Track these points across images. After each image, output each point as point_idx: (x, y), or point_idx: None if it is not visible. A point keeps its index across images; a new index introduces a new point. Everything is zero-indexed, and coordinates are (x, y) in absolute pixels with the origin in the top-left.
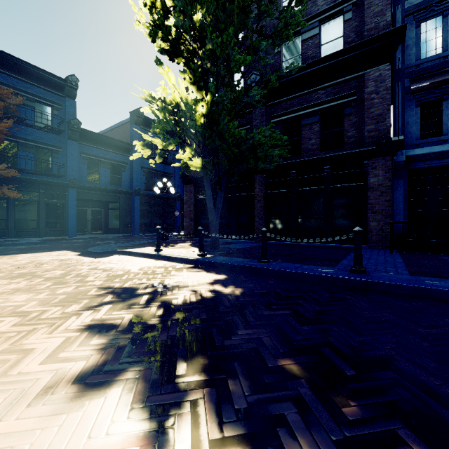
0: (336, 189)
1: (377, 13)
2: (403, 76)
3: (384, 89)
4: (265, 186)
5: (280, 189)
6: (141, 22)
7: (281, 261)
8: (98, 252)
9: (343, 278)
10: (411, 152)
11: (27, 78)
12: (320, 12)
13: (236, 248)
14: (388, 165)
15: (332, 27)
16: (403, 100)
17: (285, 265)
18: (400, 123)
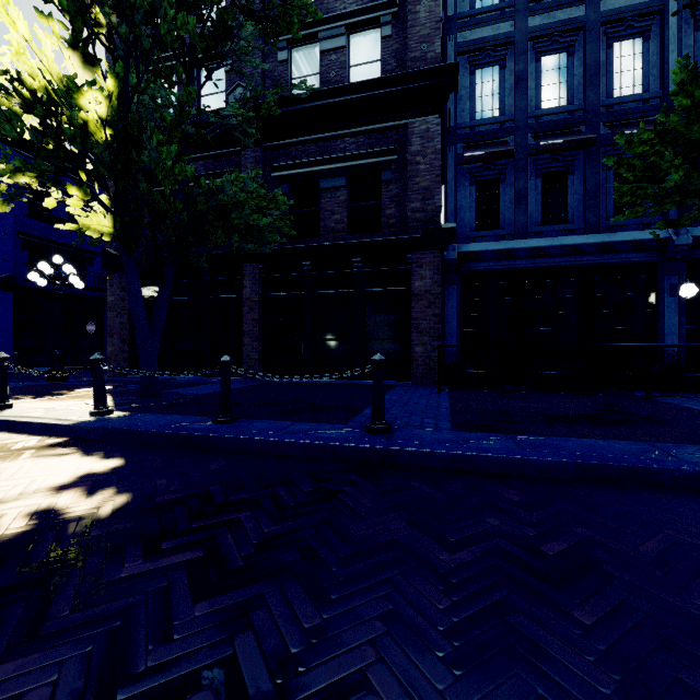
0: (370, 294)
1: (423, 38)
2: (456, 138)
3: (433, 152)
4: (262, 284)
5: (287, 290)
6: None
7: (262, 417)
8: None
9: (349, 446)
10: (465, 248)
11: None
12: (347, 12)
13: (196, 394)
14: (437, 263)
15: (365, 43)
16: (456, 173)
17: (261, 426)
18: (453, 204)
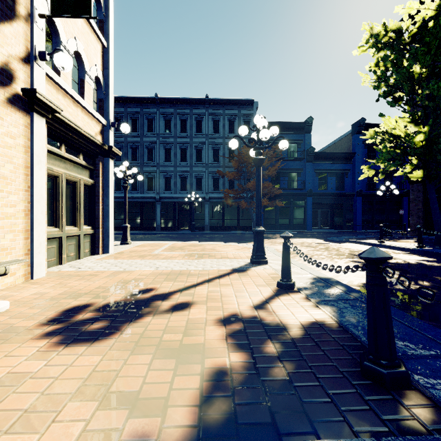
0: None
1: None
2: None
3: None
4: None
5: None
6: (366, 80)
7: None
8: (335, 240)
9: None
10: None
11: (284, 131)
12: None
13: None
14: None
15: None
16: None
17: None
18: None
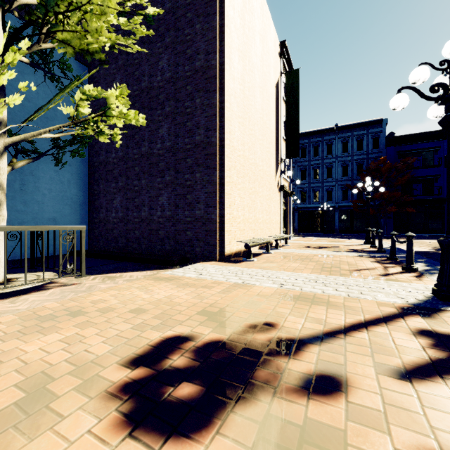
0: None
1: None
2: None
3: None
4: None
5: None
6: None
7: None
8: None
9: None
10: None
11: (417, 140)
12: None
13: None
14: None
15: None
16: None
17: None
18: None
